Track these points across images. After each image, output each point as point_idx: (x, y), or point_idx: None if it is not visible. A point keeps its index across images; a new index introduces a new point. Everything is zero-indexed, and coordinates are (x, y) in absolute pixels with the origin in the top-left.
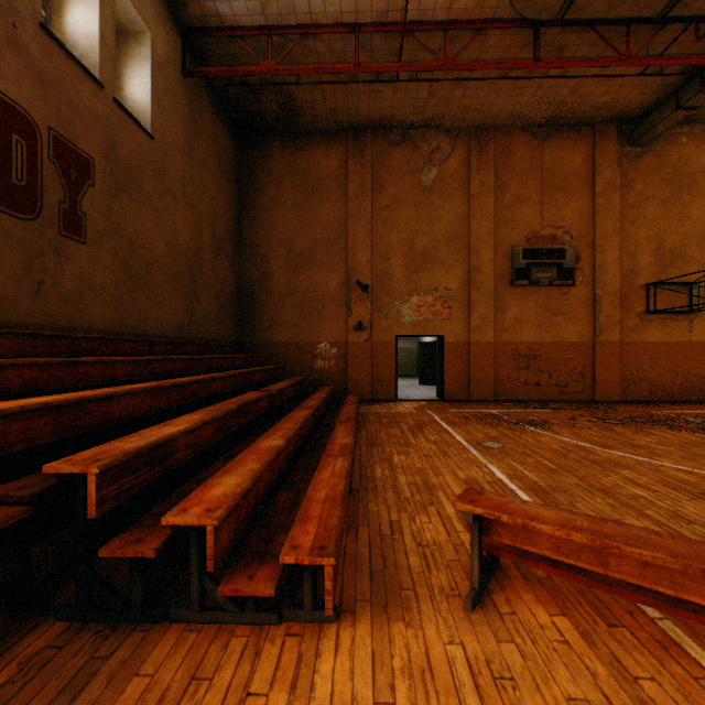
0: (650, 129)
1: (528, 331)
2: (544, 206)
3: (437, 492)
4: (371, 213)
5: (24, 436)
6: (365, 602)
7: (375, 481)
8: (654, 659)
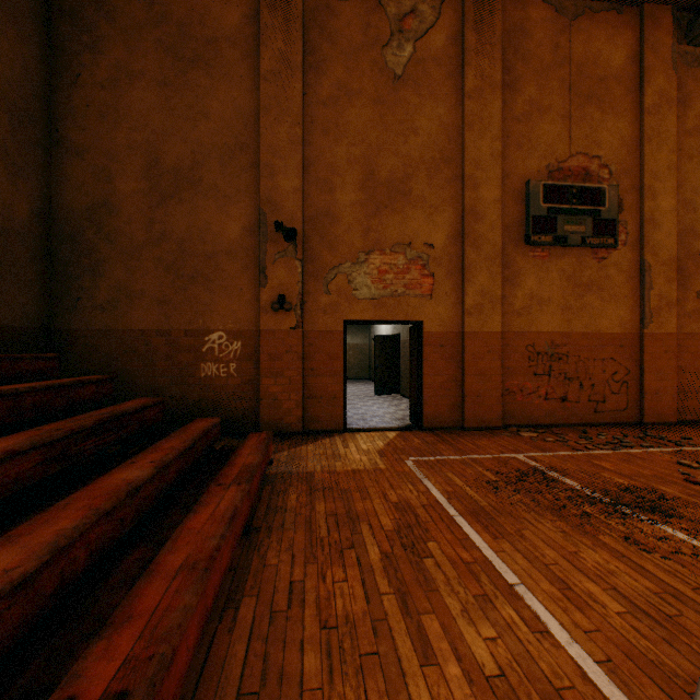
0: None
1: (550, 315)
2: (573, 122)
3: None
4: (303, 108)
5: None
6: None
7: None
8: None
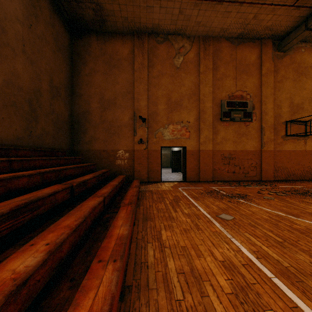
0: (290, 41)
1: (229, 144)
2: (237, 80)
3: (206, 288)
4: (147, 79)
5: None
6: None
7: (147, 271)
8: None
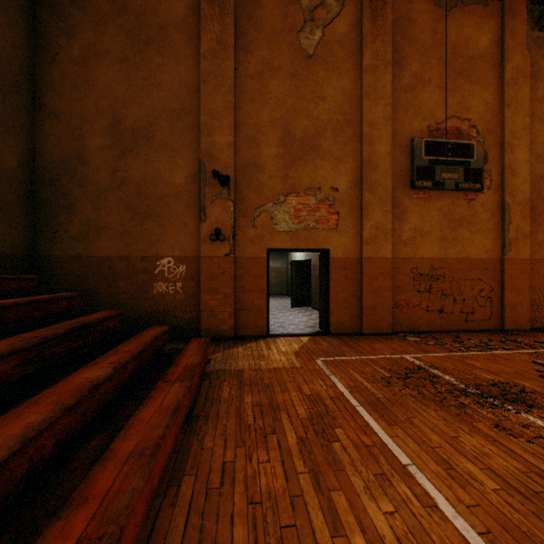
0: None
1: (430, 244)
2: (448, 92)
3: None
4: (234, 80)
5: None
6: None
7: None
8: None
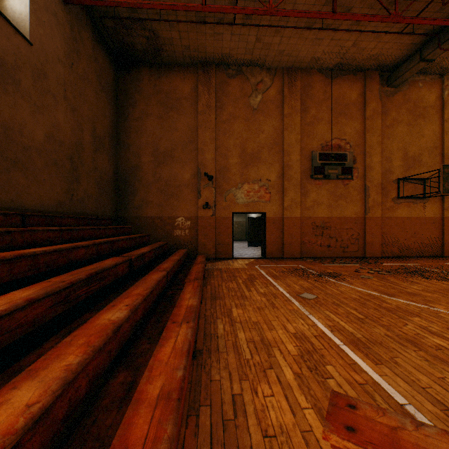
0: (401, 75)
1: (322, 209)
2: (333, 124)
3: (274, 351)
4: (215, 124)
5: None
6: None
7: (217, 340)
8: None
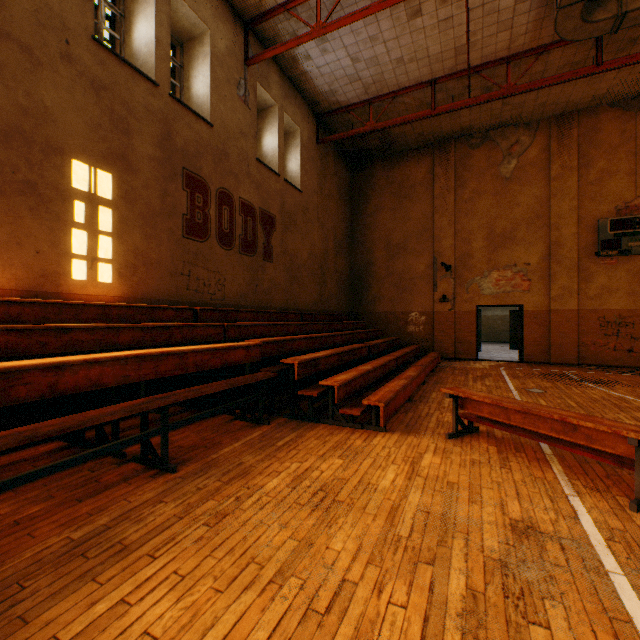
0: None
1: (617, 299)
2: (638, 176)
3: None
4: (454, 206)
5: (269, 352)
6: (400, 430)
7: (428, 399)
8: (527, 460)
